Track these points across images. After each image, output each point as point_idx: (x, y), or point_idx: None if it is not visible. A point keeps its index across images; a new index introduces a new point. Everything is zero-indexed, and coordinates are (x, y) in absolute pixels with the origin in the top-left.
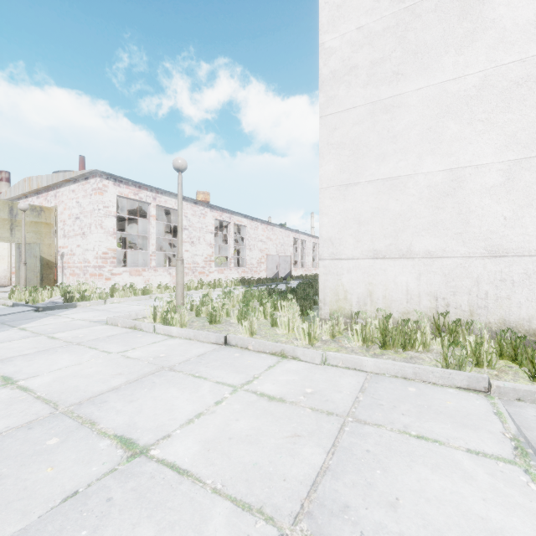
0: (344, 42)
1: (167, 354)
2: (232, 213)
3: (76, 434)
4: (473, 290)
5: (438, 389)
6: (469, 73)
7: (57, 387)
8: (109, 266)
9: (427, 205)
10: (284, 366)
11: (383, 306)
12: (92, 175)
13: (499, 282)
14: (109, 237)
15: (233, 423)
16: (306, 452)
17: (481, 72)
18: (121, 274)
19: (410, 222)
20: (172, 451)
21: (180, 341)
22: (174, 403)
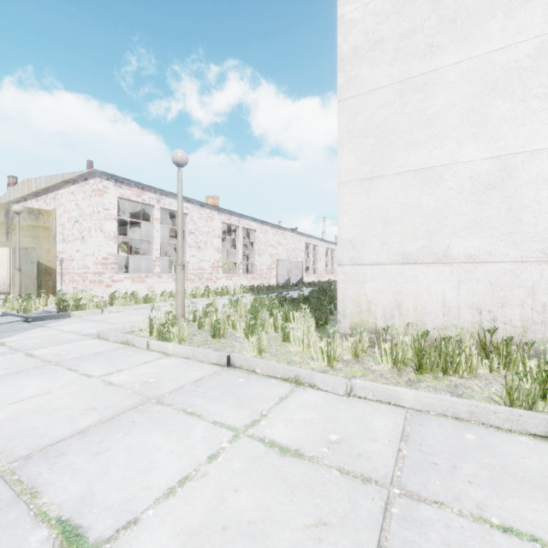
0: (367, 12)
1: (158, 379)
2: (241, 217)
3: (4, 515)
4: (527, 301)
5: (506, 437)
6: (522, 40)
7: (8, 429)
8: (109, 272)
9: (468, 200)
10: (299, 397)
11: (414, 320)
12: (92, 175)
13: None
14: (109, 241)
15: (230, 496)
16: None
17: (537, 38)
18: (122, 280)
19: (448, 220)
20: None
21: (176, 360)
22: (153, 457)
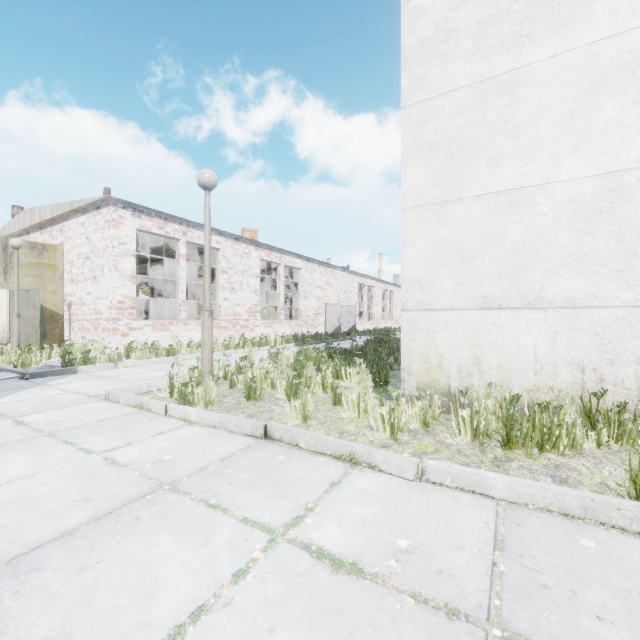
0: None
1: (175, 456)
2: (283, 253)
3: None
4: None
5: (636, 544)
6: (637, 25)
7: None
8: (126, 319)
9: (568, 229)
10: (355, 483)
11: (497, 379)
12: (105, 203)
13: None
14: (126, 282)
15: None
16: None
17: None
18: (141, 328)
19: (541, 255)
20: None
21: (200, 430)
22: (159, 574)
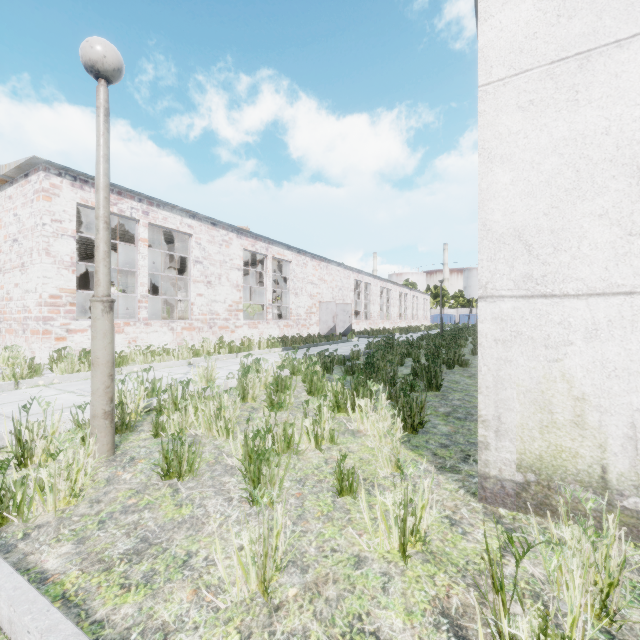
0: None
1: None
2: (270, 243)
3: None
4: None
5: None
6: None
7: None
8: (62, 318)
9: None
10: None
11: None
12: (33, 168)
13: None
14: (62, 270)
15: None
16: None
17: None
18: (85, 330)
19: None
20: None
21: None
22: None
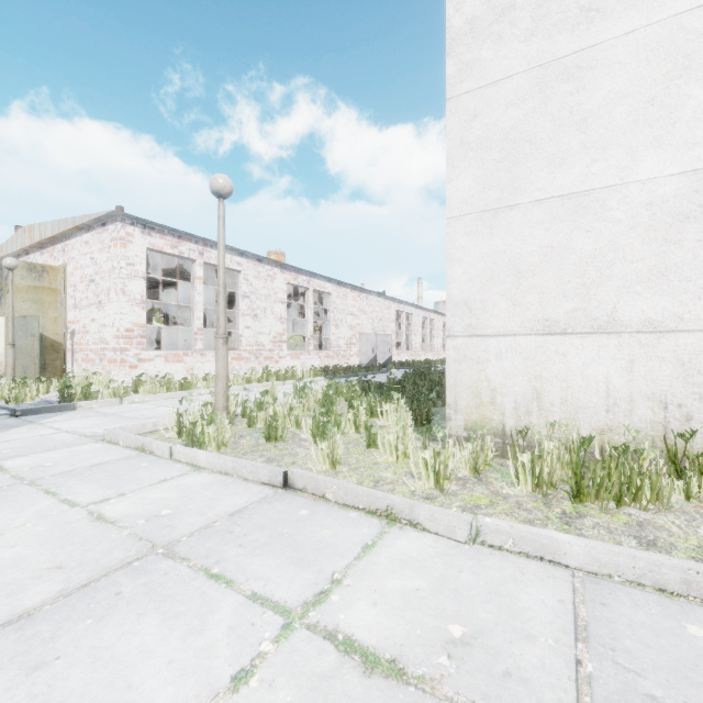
0: None
1: (176, 510)
2: (311, 276)
3: None
4: None
5: None
6: None
7: None
8: (135, 349)
9: (646, 238)
10: (394, 546)
11: (561, 418)
12: (111, 219)
13: None
14: (135, 307)
15: None
16: None
17: None
18: (152, 360)
19: (614, 269)
20: None
21: (209, 477)
22: (135, 676)
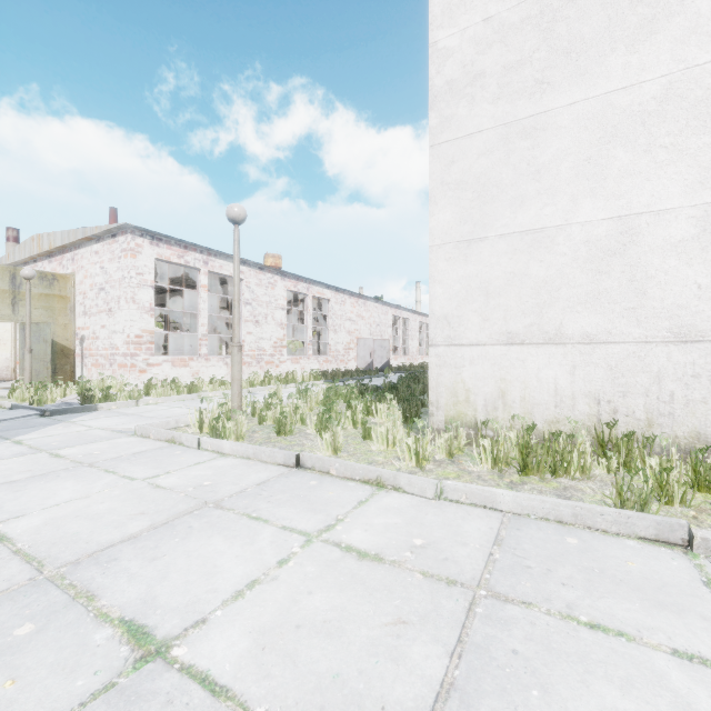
0: (465, 40)
1: (214, 482)
2: (310, 283)
3: (62, 616)
4: (652, 389)
5: (611, 541)
6: (646, 79)
7: (48, 534)
8: (144, 354)
9: (585, 269)
10: (381, 501)
11: (521, 412)
12: (121, 231)
13: (691, 379)
14: (144, 315)
15: (303, 598)
16: (416, 654)
17: (663, 77)
18: (160, 364)
19: (560, 292)
20: (205, 650)
21: (234, 461)
22: (217, 562)
